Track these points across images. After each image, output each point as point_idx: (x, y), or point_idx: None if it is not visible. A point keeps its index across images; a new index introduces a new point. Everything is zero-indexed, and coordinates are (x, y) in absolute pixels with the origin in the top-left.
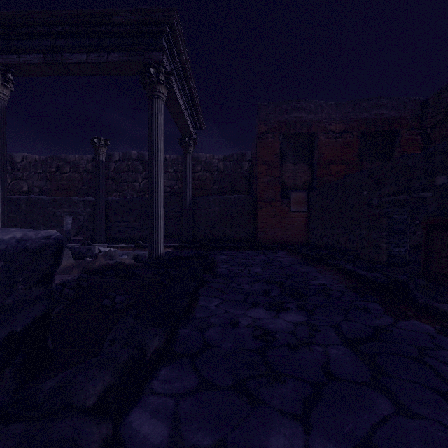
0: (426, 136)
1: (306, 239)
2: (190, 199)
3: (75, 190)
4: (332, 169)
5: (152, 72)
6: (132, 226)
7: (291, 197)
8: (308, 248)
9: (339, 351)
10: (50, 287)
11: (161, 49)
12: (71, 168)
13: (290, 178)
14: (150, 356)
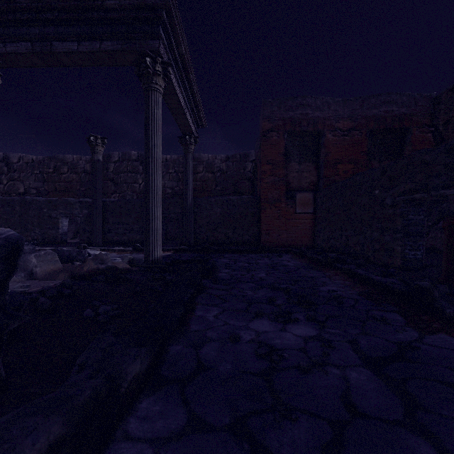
0: (438, 133)
1: (312, 241)
2: (191, 200)
3: (73, 192)
4: (340, 168)
5: (148, 62)
6: (131, 228)
7: (296, 198)
8: (314, 251)
9: (360, 375)
10: (0, 299)
11: (157, 37)
12: (69, 169)
13: (296, 178)
14: (127, 386)
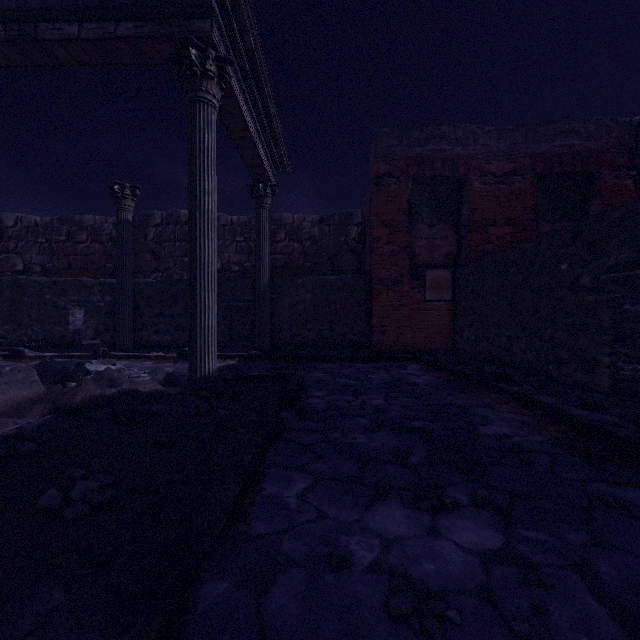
0: None
1: (451, 344)
2: (267, 280)
3: (95, 269)
4: (492, 233)
5: (194, 56)
6: (177, 324)
7: (426, 278)
8: (456, 359)
9: None
10: None
11: (208, 14)
12: (89, 235)
13: (425, 249)
14: None
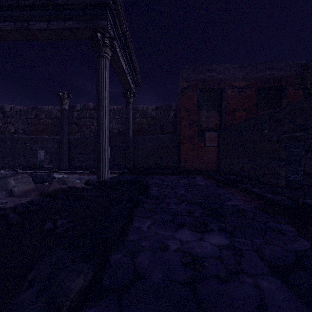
0: (307, 90)
1: (217, 167)
2: (131, 137)
3: (48, 131)
4: (236, 115)
5: (99, 36)
6: (88, 157)
7: (205, 136)
8: (219, 174)
9: (270, 284)
10: None
11: (106, 18)
12: (46, 115)
13: (205, 122)
14: (70, 303)
